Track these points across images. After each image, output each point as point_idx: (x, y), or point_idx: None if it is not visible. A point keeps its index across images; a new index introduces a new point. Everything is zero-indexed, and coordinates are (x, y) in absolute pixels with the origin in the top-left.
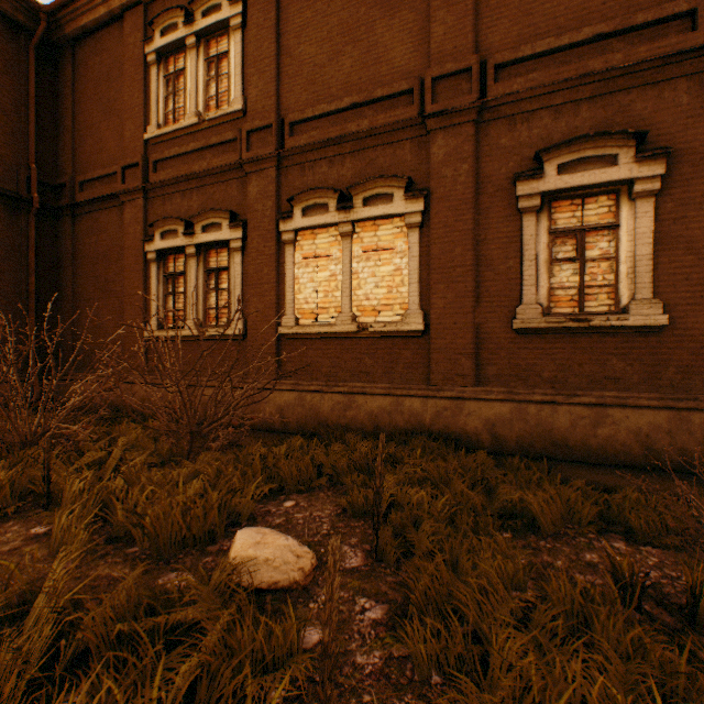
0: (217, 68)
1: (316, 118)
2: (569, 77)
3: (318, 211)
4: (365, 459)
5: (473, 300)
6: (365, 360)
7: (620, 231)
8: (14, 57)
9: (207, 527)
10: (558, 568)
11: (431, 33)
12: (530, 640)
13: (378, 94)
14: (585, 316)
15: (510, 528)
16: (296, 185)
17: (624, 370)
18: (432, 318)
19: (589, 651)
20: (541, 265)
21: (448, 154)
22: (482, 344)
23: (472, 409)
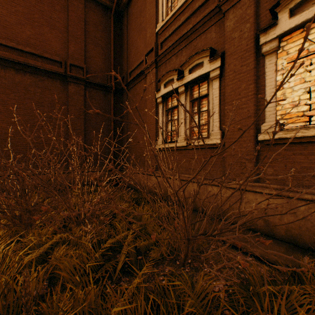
0: None
1: None
2: None
3: (313, 2)
4: None
5: None
6: None
7: None
8: (106, 23)
9: None
10: None
11: None
12: None
13: None
14: None
15: None
16: None
17: None
18: None
19: None
20: None
21: None
22: None
23: None
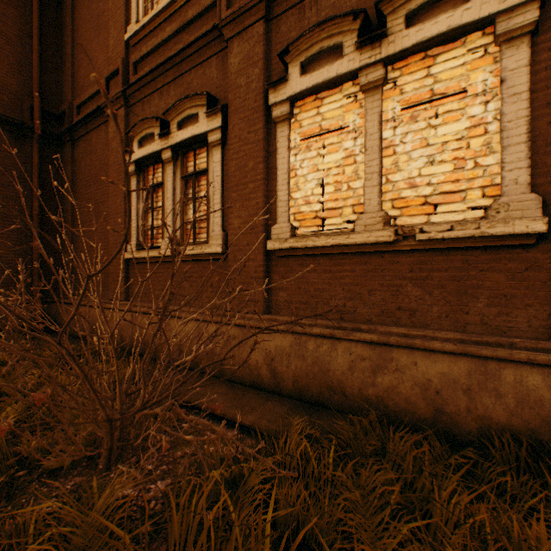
0: None
1: None
2: None
3: (325, 62)
4: None
5: None
6: (407, 288)
7: None
8: None
9: None
10: None
11: None
12: None
13: None
14: None
15: None
16: (291, 37)
17: None
18: None
19: None
20: None
21: None
22: None
23: None
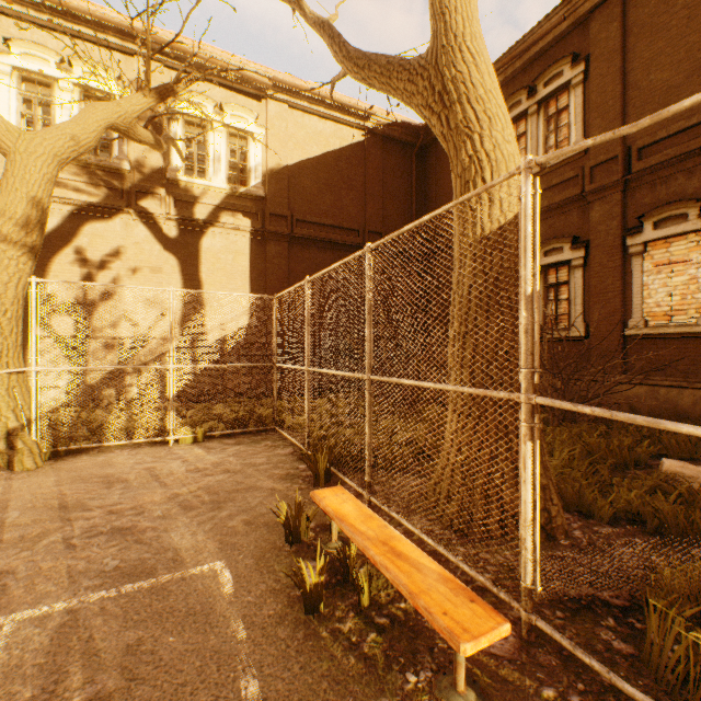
0: (556, 123)
1: (669, 136)
2: None
3: (672, 222)
4: None
5: None
6: None
7: None
8: (404, 166)
9: (621, 459)
10: None
11: None
12: None
13: None
14: None
15: None
16: (643, 202)
17: None
18: None
19: None
20: None
21: None
22: None
23: None
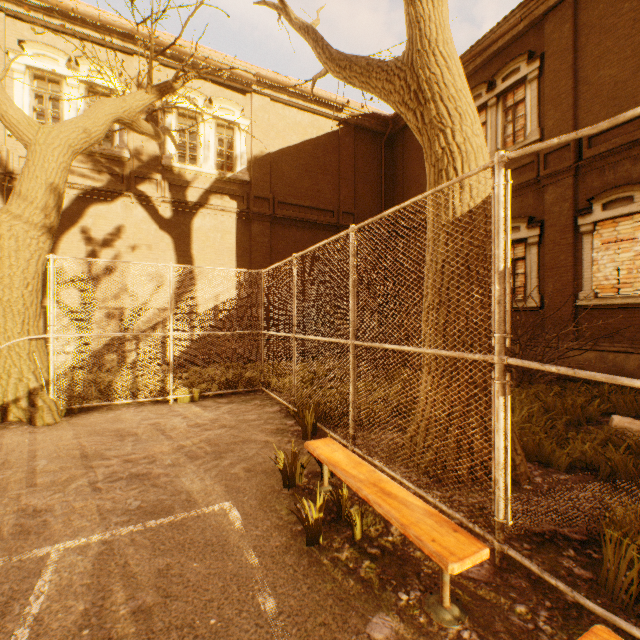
0: (513, 114)
1: (616, 126)
2: None
3: (619, 203)
4: None
5: None
6: None
7: None
8: (374, 152)
9: (574, 416)
10: None
11: None
12: None
13: None
14: None
15: None
16: (593, 185)
17: None
18: None
19: None
20: None
21: None
22: None
23: None
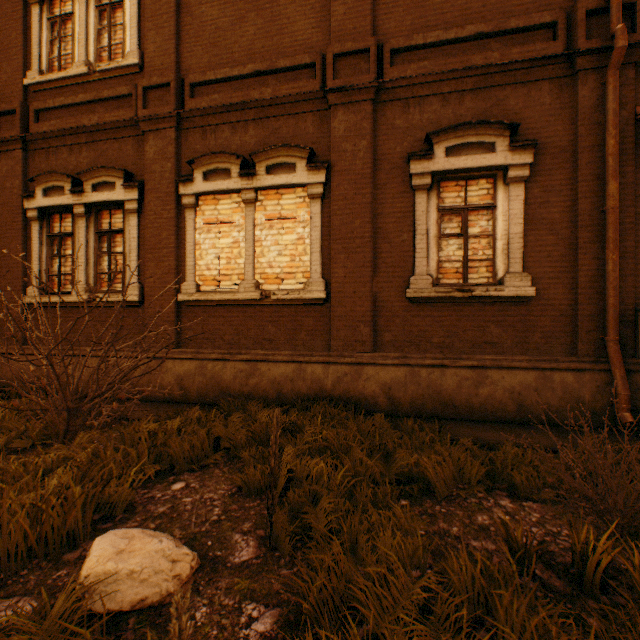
0: (110, 17)
1: (218, 81)
2: (455, 68)
3: (220, 176)
4: (265, 429)
5: (371, 270)
6: (269, 327)
7: (497, 212)
8: None
9: (65, 530)
10: (454, 535)
11: (333, 11)
12: (434, 635)
13: (282, 64)
14: (469, 287)
15: (408, 494)
16: (197, 148)
17: (500, 335)
18: (334, 287)
19: (492, 638)
20: (431, 239)
21: (348, 129)
22: (379, 312)
23: (370, 374)
